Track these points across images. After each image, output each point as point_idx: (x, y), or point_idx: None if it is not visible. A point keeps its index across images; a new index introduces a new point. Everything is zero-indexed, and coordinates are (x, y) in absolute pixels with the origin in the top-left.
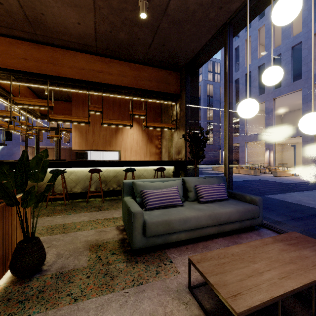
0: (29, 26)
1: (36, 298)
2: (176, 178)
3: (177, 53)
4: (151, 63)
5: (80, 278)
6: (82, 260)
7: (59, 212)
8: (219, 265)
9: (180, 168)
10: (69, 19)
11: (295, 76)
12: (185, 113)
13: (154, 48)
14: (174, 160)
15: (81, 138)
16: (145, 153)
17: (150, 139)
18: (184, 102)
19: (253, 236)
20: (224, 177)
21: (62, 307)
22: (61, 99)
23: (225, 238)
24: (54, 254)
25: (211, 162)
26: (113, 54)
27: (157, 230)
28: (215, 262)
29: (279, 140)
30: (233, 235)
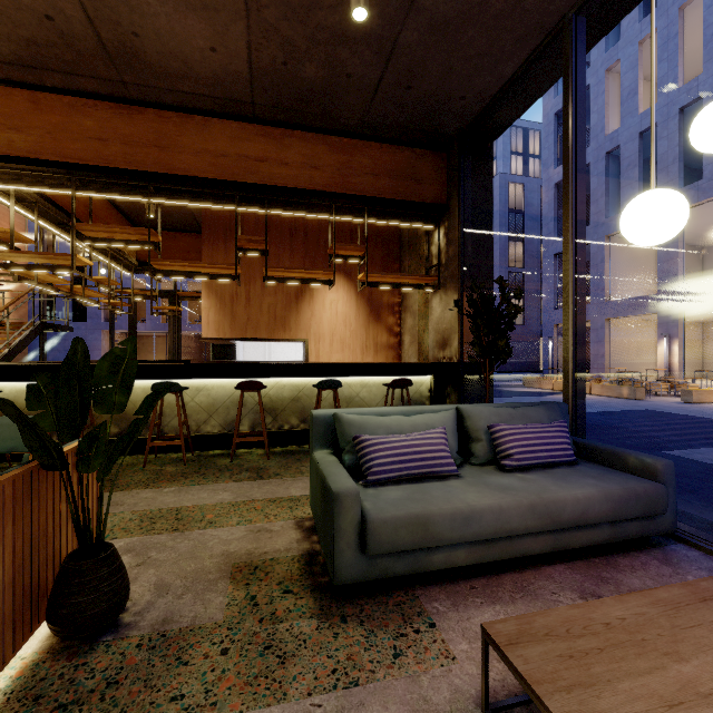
0: (109, 65)
1: (100, 700)
2: (441, 408)
3: (442, 105)
4: (378, 135)
5: (206, 653)
6: (212, 604)
7: (171, 479)
8: (575, 658)
9: (448, 381)
10: (193, 41)
11: None
12: (461, 250)
13: (386, 97)
14: (432, 362)
15: (222, 314)
16: (365, 346)
17: (375, 314)
18: (458, 224)
19: (650, 564)
20: (563, 406)
21: None
22: (182, 229)
23: (572, 565)
24: (151, 582)
25: (518, 367)
26: (291, 117)
27: (395, 539)
28: (559, 649)
29: (696, 312)
30: (595, 559)
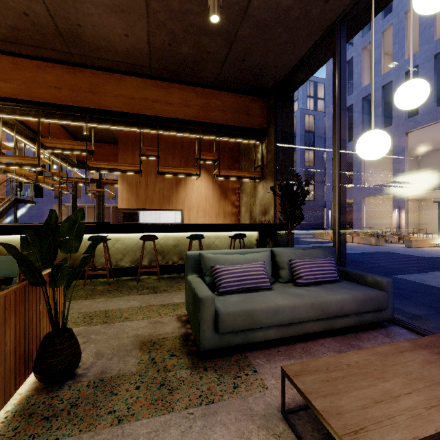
0: (62, 43)
1: (67, 414)
2: (262, 250)
3: (263, 71)
4: (225, 87)
5: (127, 388)
6: (129, 363)
7: (101, 294)
8: (329, 381)
9: (268, 235)
10: (114, 30)
11: (439, 99)
12: (275, 156)
13: (230, 65)
14: (258, 223)
15: (130, 194)
16: (218, 214)
17: (224, 194)
18: (273, 141)
19: (378, 337)
20: (332, 249)
21: (102, 430)
22: (105, 141)
23: (335, 338)
24: (93, 352)
25: (311, 226)
26: (173, 75)
27: (234, 324)
28: (322, 377)
29: (415, 194)
30: (348, 335)
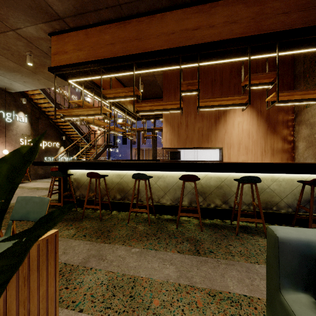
0: None
1: None
2: None
3: None
4: None
5: None
6: None
7: (139, 239)
8: None
9: None
10: None
11: None
12: None
13: None
14: None
15: (173, 134)
16: (263, 151)
17: (272, 129)
18: None
19: None
20: None
21: None
22: (155, 97)
23: None
24: None
25: None
26: None
27: None
28: None
29: None
30: None
